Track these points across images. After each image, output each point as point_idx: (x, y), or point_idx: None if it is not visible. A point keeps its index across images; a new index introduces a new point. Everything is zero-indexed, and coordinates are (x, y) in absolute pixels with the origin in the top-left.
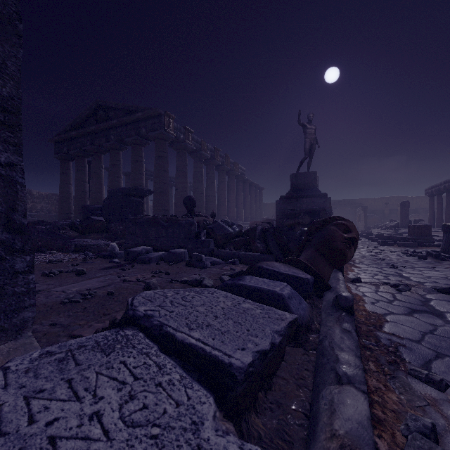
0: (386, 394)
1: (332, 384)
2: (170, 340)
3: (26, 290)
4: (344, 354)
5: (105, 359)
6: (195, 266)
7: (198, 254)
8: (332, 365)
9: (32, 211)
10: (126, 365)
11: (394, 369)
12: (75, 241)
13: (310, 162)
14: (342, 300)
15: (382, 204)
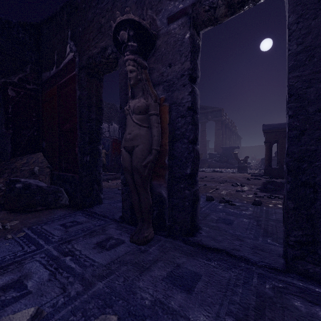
0: None
1: None
2: None
3: None
4: None
5: None
6: None
7: None
8: None
9: None
10: None
11: None
12: None
13: None
14: None
15: None
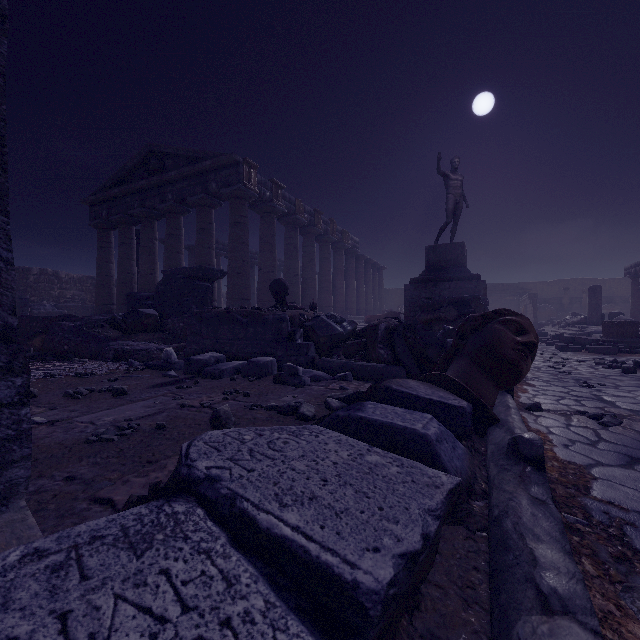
0: (624, 624)
1: (534, 613)
2: (248, 526)
3: (15, 434)
4: (544, 547)
5: (135, 565)
6: (288, 384)
7: (292, 365)
8: (527, 570)
9: (60, 301)
10: (170, 579)
11: (627, 571)
12: (115, 344)
13: (454, 228)
14: (525, 446)
15: (559, 289)
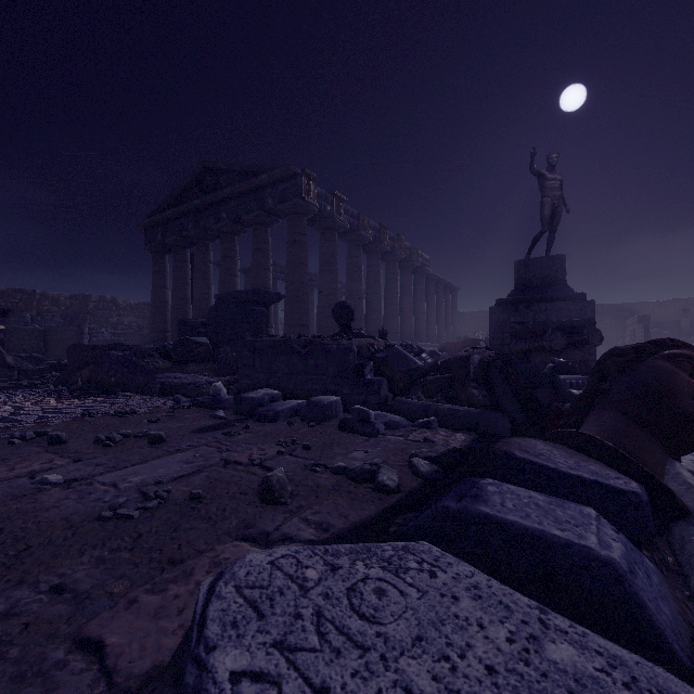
0: None
1: None
2: None
3: None
4: None
5: None
6: (357, 432)
7: (362, 408)
8: None
9: (118, 328)
10: None
11: None
12: (162, 377)
13: (551, 238)
14: None
15: (675, 311)
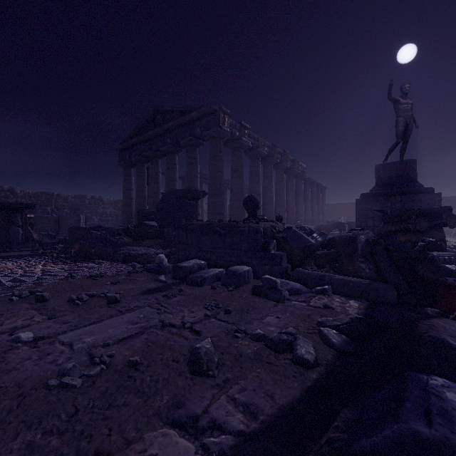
0: None
1: None
2: None
3: None
4: None
5: None
6: (267, 297)
7: (271, 278)
8: None
9: (103, 216)
10: None
11: None
12: (124, 249)
13: (404, 147)
14: None
15: None
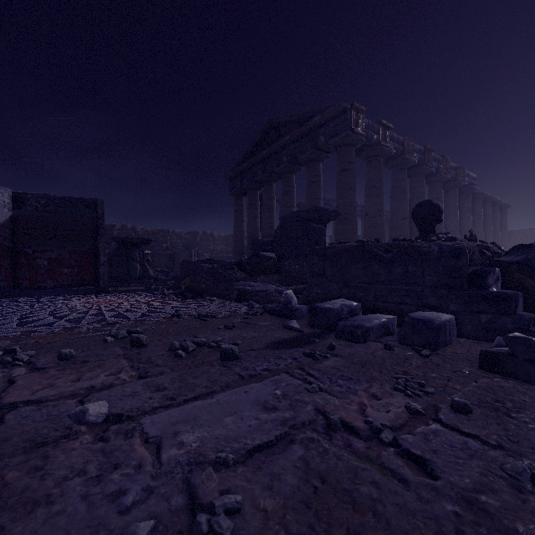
0: None
1: None
2: None
3: None
4: None
5: None
6: (529, 380)
7: None
8: None
9: (214, 253)
10: None
11: None
12: (239, 285)
13: None
14: None
15: None
